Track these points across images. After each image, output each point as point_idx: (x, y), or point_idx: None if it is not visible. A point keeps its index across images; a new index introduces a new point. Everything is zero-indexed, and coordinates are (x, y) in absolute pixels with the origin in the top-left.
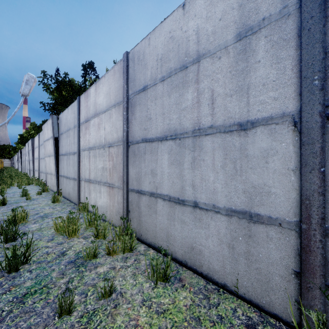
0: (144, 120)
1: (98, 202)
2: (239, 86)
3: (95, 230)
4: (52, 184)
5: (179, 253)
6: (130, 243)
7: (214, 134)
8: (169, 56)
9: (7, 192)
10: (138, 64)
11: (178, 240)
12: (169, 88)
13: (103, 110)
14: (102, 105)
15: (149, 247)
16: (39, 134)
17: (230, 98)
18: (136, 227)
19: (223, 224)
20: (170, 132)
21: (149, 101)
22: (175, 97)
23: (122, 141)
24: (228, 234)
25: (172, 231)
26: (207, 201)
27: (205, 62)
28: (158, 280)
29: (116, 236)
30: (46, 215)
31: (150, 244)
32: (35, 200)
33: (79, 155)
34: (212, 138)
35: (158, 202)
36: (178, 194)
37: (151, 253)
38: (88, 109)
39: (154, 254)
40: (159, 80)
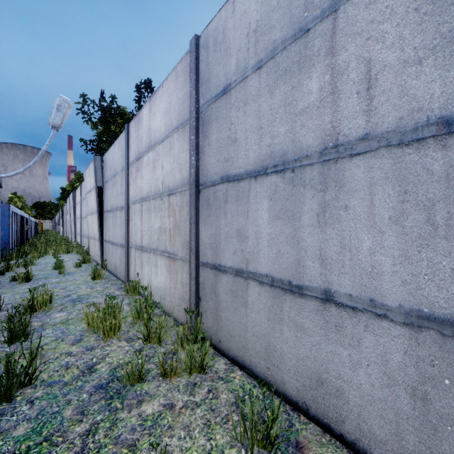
0: (224, 144)
1: (154, 281)
2: (444, 33)
3: (144, 328)
4: (96, 252)
5: (292, 385)
6: (201, 358)
7: (373, 152)
8: (272, 20)
9: (39, 263)
10: (214, 51)
11: (289, 361)
12: (271, 79)
13: (160, 138)
14: (159, 131)
15: (234, 363)
16: (82, 185)
17: (415, 67)
18: (212, 327)
19: (398, 344)
20: (273, 159)
21: (233, 109)
22: (282, 94)
23: (188, 184)
24: (411, 366)
25: (277, 342)
26: (355, 291)
27: (351, 7)
28: (253, 445)
29: (178, 341)
30: (80, 298)
31: (236, 359)
32: (70, 275)
33: (129, 210)
34: (367, 161)
35: (250, 286)
36: (290, 273)
37: (237, 378)
38: (140, 140)
39: (244, 380)
40: (251, 69)
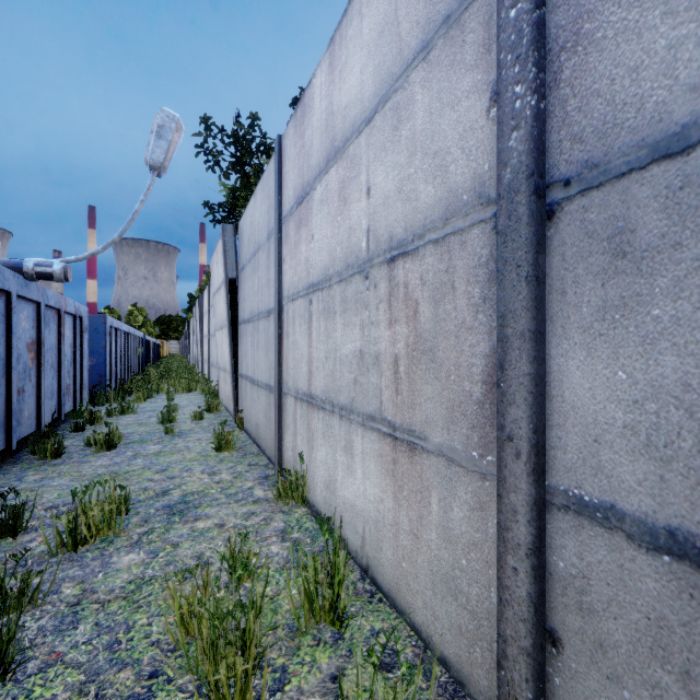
0: None
1: (342, 486)
2: None
3: None
4: (227, 394)
5: None
6: None
7: None
8: None
9: (143, 408)
10: None
11: None
12: None
13: (362, 116)
14: (358, 101)
15: None
16: (209, 283)
17: None
18: None
19: None
20: None
21: None
22: None
23: (478, 205)
24: None
25: None
26: None
27: None
28: None
29: None
30: (185, 501)
31: None
32: (182, 437)
33: (281, 316)
34: None
35: None
36: None
37: None
38: (306, 155)
39: None
40: None
